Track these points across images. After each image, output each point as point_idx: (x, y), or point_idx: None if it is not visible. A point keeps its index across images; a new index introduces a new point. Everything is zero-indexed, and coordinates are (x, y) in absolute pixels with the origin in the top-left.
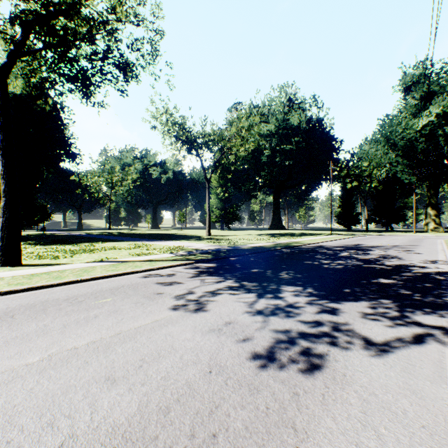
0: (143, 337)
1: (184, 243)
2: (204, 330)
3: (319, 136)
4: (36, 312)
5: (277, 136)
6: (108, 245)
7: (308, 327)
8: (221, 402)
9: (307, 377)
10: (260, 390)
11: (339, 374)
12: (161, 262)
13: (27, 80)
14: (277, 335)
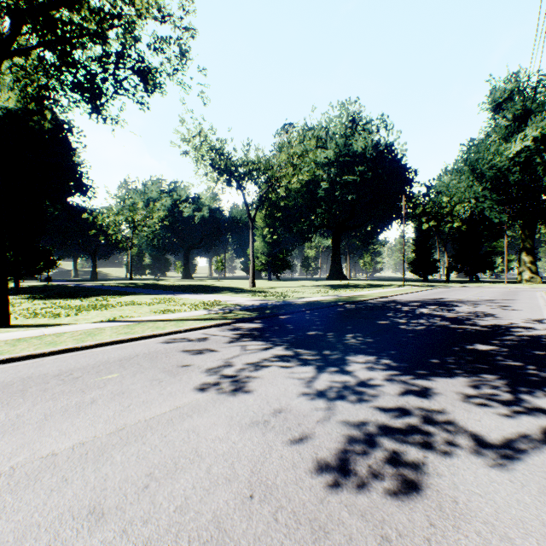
0: (155, 434)
1: (222, 296)
2: (243, 423)
3: (388, 165)
4: (11, 395)
5: (337, 164)
6: (126, 299)
7: (390, 417)
8: None
9: (400, 506)
10: (328, 533)
11: (448, 500)
12: (190, 321)
13: (20, 89)
14: (348, 431)
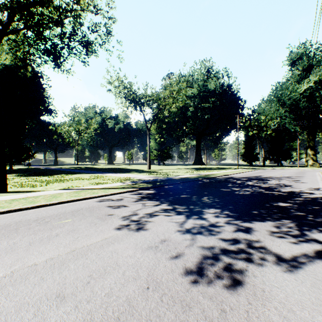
0: (93, 253)
1: (131, 175)
2: (143, 247)
3: (229, 97)
4: (10, 231)
5: (199, 97)
6: (75, 176)
7: (228, 244)
8: (157, 320)
9: (232, 293)
10: (191, 307)
11: (259, 290)
12: (113, 189)
13: (13, 54)
14: (203, 252)
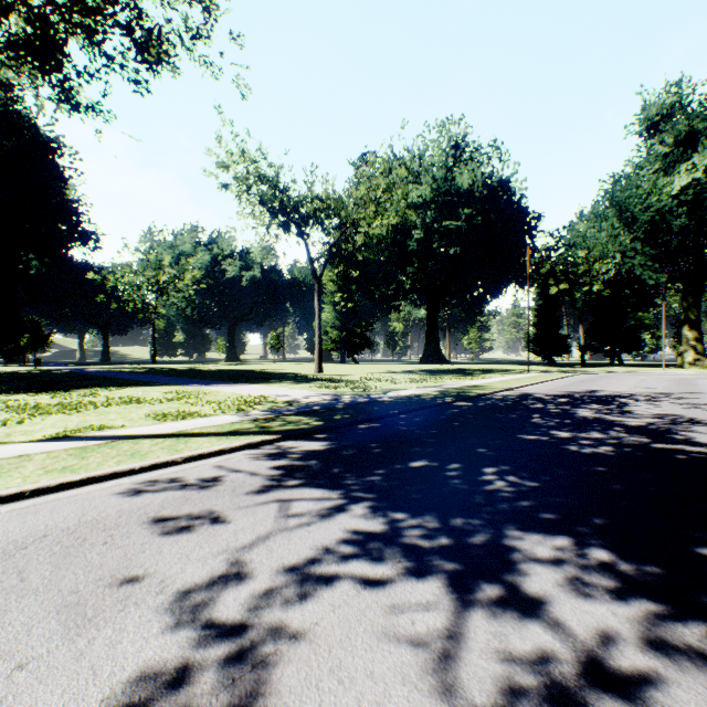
0: None
1: (271, 388)
2: None
3: (503, 209)
4: None
5: (435, 206)
6: (126, 393)
7: None
8: None
9: None
10: None
11: None
12: (201, 439)
13: None
14: None
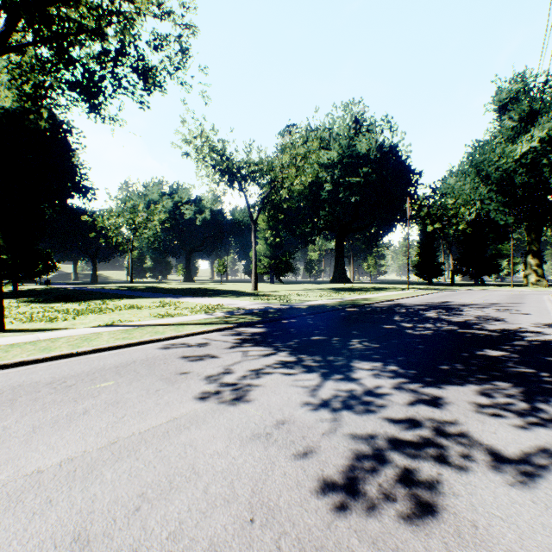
0: (149, 449)
1: (223, 300)
2: (244, 436)
3: (393, 167)
4: None
5: (341, 166)
6: (126, 303)
7: (400, 429)
8: None
9: (414, 531)
10: None
11: (467, 525)
12: (191, 326)
13: (17, 88)
14: (356, 445)
